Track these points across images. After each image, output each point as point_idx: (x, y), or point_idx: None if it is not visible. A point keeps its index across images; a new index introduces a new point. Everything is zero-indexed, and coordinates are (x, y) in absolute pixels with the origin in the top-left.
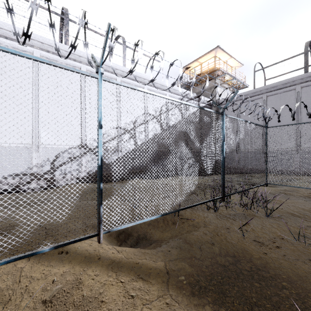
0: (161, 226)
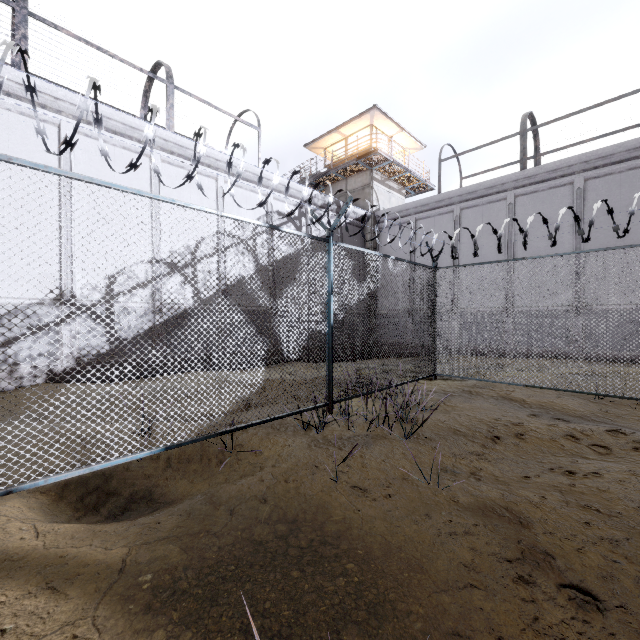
0: (193, 471)
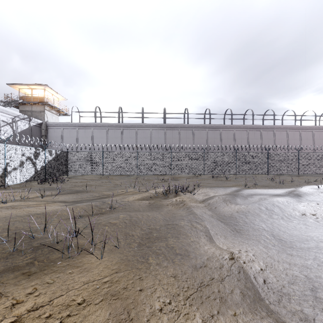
0: None
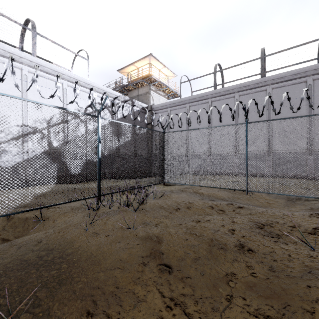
0: (17, 232)
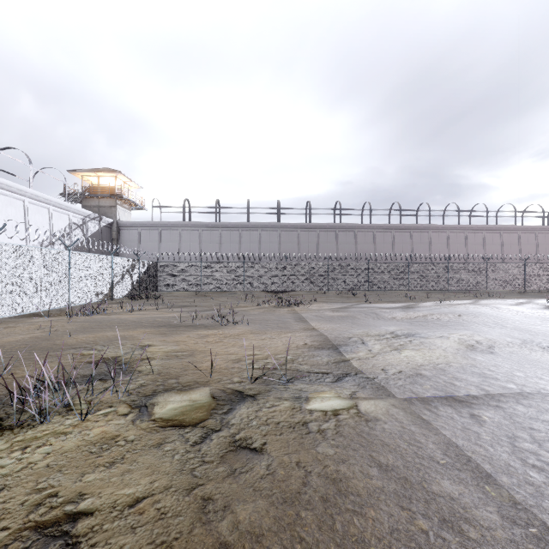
0: None
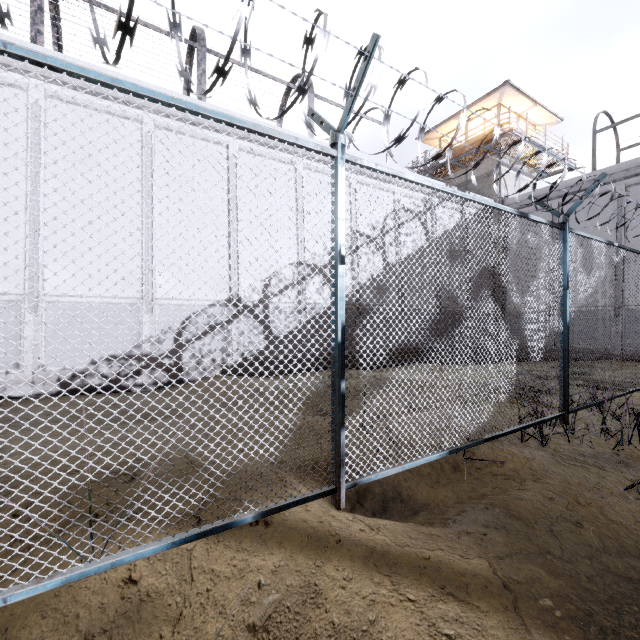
0: (427, 474)
